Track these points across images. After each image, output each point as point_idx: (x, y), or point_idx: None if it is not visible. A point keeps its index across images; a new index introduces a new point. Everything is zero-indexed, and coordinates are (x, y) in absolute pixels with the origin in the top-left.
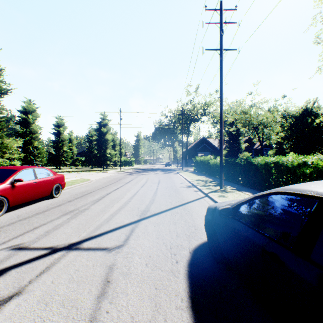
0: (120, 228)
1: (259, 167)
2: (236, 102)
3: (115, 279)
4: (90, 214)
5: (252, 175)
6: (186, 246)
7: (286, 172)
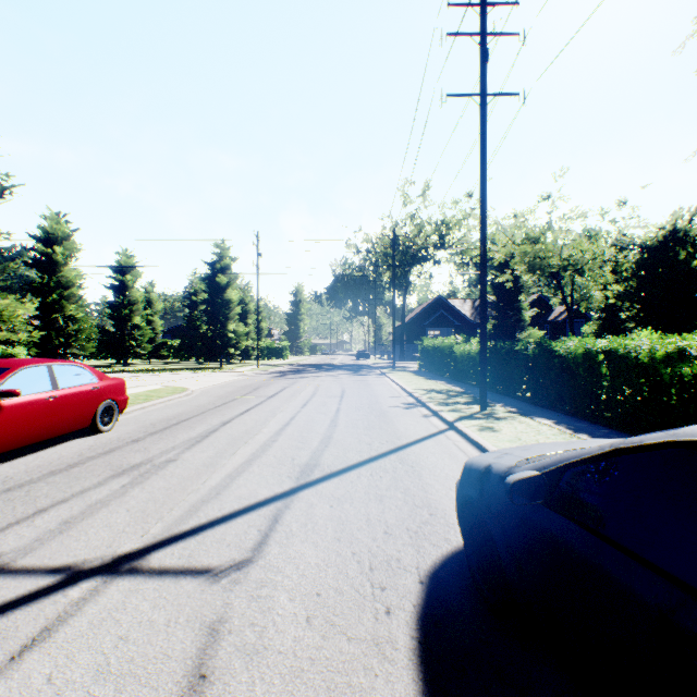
0: (247, 513)
1: (571, 361)
2: (514, 216)
3: (221, 670)
4: (178, 475)
5: (553, 381)
6: (410, 562)
7: (636, 373)
